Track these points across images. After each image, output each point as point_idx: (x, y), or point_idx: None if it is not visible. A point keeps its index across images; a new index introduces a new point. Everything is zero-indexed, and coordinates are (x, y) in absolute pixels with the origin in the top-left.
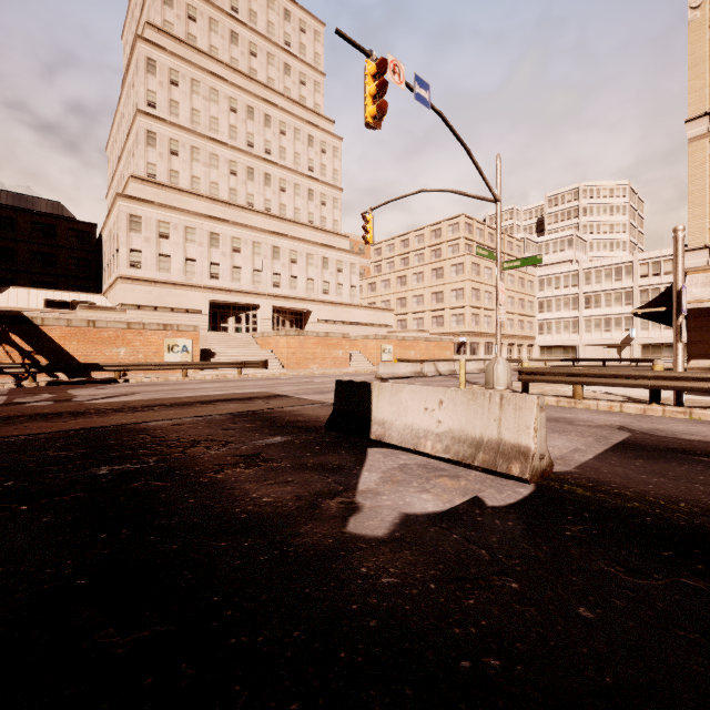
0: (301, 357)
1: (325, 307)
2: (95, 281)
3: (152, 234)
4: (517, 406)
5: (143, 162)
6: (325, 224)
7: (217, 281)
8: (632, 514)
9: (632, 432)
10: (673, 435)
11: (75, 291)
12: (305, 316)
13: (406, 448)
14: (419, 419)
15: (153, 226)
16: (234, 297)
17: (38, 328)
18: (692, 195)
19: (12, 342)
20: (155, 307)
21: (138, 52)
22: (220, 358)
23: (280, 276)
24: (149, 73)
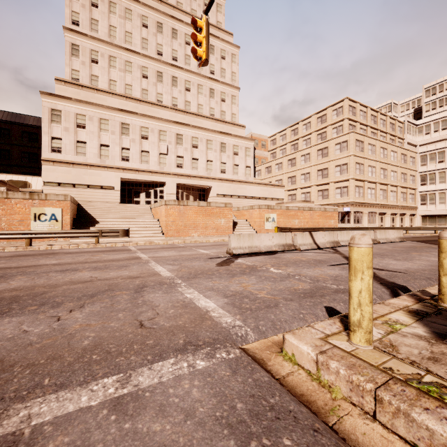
0: (181, 225)
1: (223, 184)
2: None
3: (71, 125)
4: None
5: (68, 69)
6: (224, 117)
7: (128, 162)
8: None
9: None
10: None
11: None
12: (207, 192)
13: None
14: None
15: (72, 118)
16: (142, 176)
17: None
18: None
19: None
20: (74, 184)
21: None
22: (100, 226)
23: (183, 159)
24: None
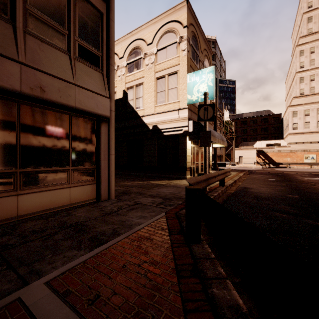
0: None
1: None
2: (281, 133)
3: (301, 116)
4: None
5: (298, 90)
6: None
7: None
8: None
9: None
10: None
11: (274, 138)
12: None
13: None
14: None
15: (302, 113)
16: None
17: (265, 153)
18: None
19: (260, 157)
20: (303, 142)
21: (296, 51)
22: None
23: None
24: (300, 56)
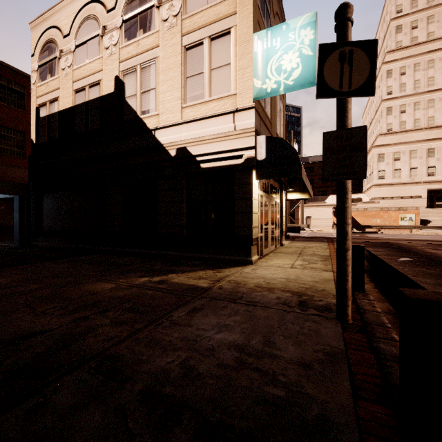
0: None
1: None
2: (358, 185)
3: (390, 160)
4: None
5: (384, 125)
6: None
7: (433, 177)
8: None
9: None
10: None
11: None
12: None
13: None
14: None
15: (390, 156)
16: None
17: None
18: None
19: None
20: (391, 197)
21: (381, 71)
22: (433, 224)
23: None
24: (387, 78)
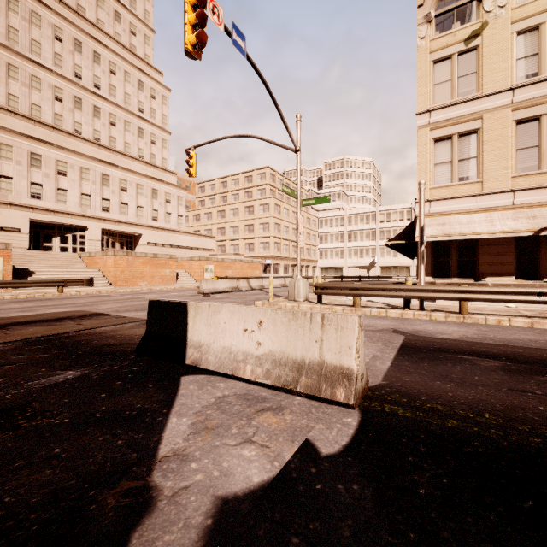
0: (129, 275)
1: (155, 232)
2: None
3: None
4: (339, 326)
5: None
6: (155, 160)
7: (39, 201)
8: (460, 438)
9: (404, 334)
10: (431, 335)
11: None
12: (135, 239)
13: (224, 374)
14: (238, 341)
15: None
16: (59, 218)
17: None
18: (420, 165)
19: None
20: None
21: None
22: (39, 277)
23: (109, 202)
24: None
